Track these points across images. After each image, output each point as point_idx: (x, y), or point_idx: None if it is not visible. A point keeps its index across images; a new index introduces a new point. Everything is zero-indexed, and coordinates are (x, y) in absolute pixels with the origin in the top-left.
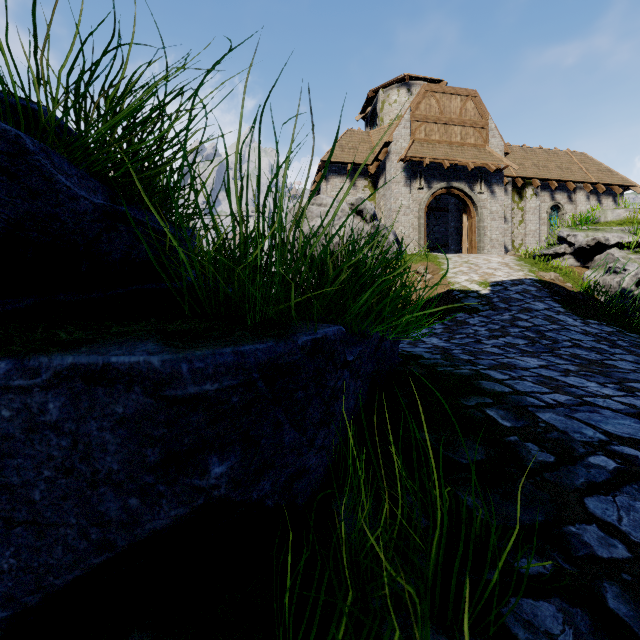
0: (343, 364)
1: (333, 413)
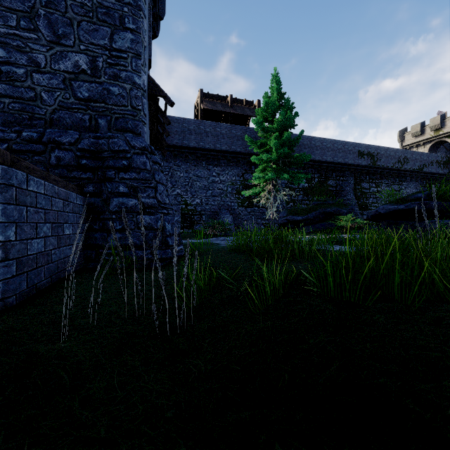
0: None
1: None
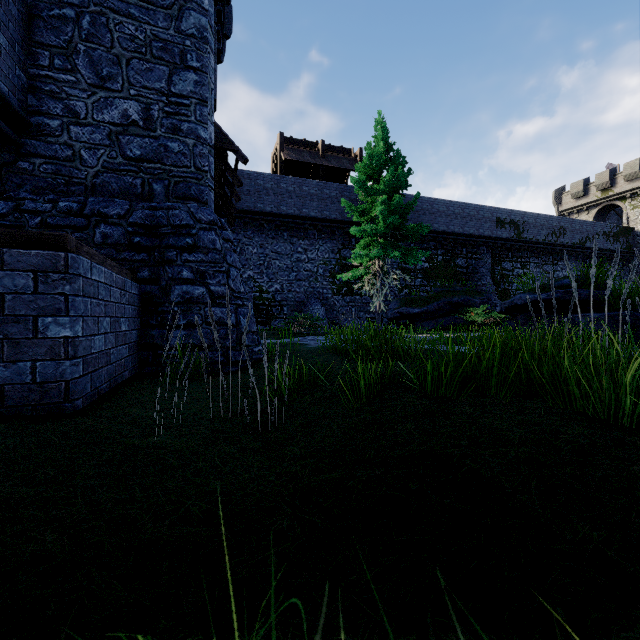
0: (639, 319)
1: (637, 329)
